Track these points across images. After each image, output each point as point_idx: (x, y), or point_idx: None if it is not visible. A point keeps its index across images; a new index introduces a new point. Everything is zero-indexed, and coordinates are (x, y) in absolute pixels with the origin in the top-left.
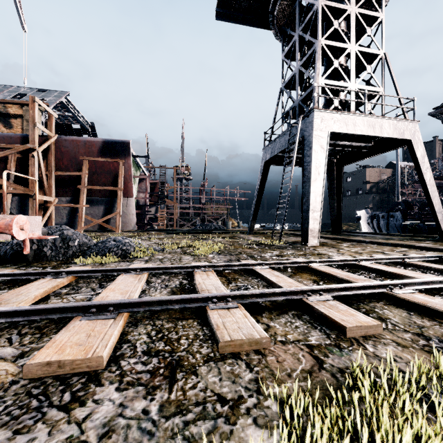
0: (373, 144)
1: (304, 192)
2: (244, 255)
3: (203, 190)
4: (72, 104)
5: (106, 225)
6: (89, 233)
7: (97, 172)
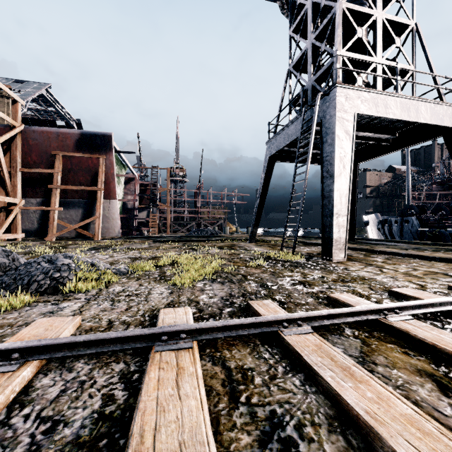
0: (397, 136)
1: (325, 191)
2: (251, 281)
3: (198, 192)
4: (54, 97)
5: (83, 231)
6: (58, 242)
7: (74, 170)
